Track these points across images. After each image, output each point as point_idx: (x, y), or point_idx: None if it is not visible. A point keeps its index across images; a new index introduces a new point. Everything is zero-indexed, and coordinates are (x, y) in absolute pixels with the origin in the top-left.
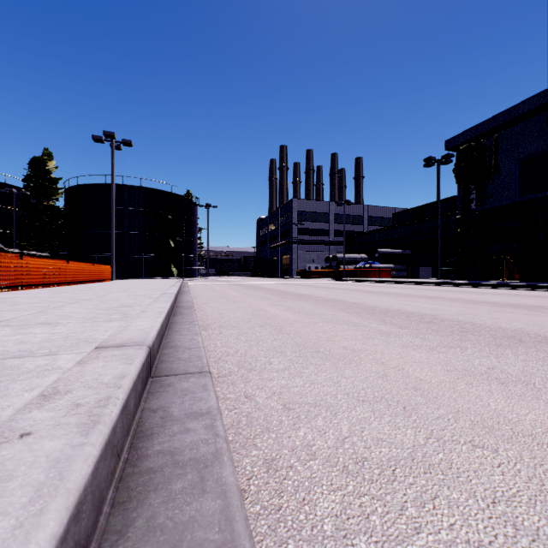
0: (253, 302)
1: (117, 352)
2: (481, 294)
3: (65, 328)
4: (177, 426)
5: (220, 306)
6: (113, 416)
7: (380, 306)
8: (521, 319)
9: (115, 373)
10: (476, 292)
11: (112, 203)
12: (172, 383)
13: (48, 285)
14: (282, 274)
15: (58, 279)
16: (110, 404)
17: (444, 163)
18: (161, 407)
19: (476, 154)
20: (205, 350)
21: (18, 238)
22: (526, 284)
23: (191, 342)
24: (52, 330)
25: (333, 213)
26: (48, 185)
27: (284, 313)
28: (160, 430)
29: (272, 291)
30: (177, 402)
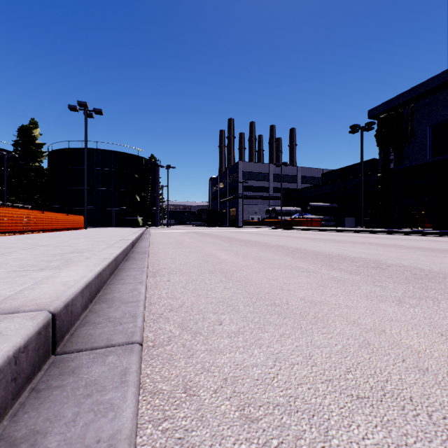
0: (205, 247)
1: None
2: (406, 240)
3: None
4: None
5: (173, 252)
6: None
7: (322, 252)
8: None
9: None
10: (400, 238)
11: (85, 163)
12: (79, 366)
13: (23, 232)
14: (230, 224)
15: (33, 227)
16: None
17: (367, 129)
18: (32, 432)
19: (394, 122)
20: (147, 303)
21: (9, 193)
22: (441, 232)
23: (131, 294)
24: None
25: (272, 173)
26: (34, 149)
27: (233, 258)
28: None
29: (222, 238)
30: (66, 416)
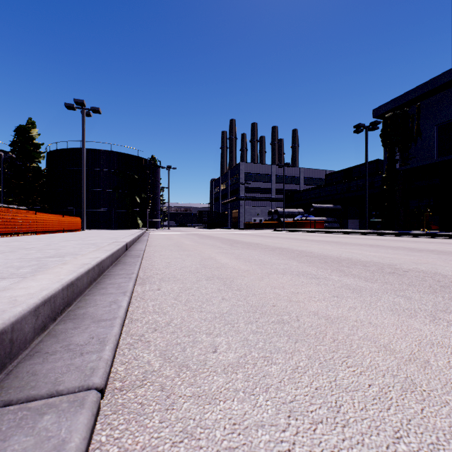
0: (204, 250)
1: None
2: (415, 243)
3: None
4: None
5: (170, 255)
6: None
7: (329, 255)
8: None
9: None
10: (408, 240)
11: (83, 163)
12: None
13: (14, 234)
14: (232, 226)
15: (25, 229)
16: None
17: (372, 129)
18: None
19: (400, 121)
20: (127, 319)
21: (6, 195)
22: (450, 234)
23: (108, 308)
24: None
25: (274, 174)
26: (31, 149)
27: (234, 262)
28: None
29: (223, 240)
30: None
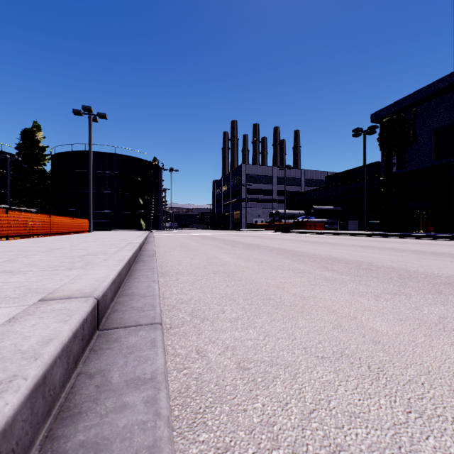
0: (209, 251)
1: (59, 305)
2: (405, 244)
3: (23, 276)
4: (112, 400)
5: (179, 254)
6: (5, 412)
7: (320, 254)
8: (449, 266)
9: (41, 336)
10: (399, 242)
11: (90, 166)
12: (119, 337)
13: (31, 236)
14: (234, 227)
15: (41, 231)
16: (9, 390)
17: (370, 133)
18: (100, 370)
19: (397, 125)
20: (161, 297)
21: (12, 197)
22: (441, 235)
23: (147, 290)
24: (9, 278)
25: (276, 176)
26: (37, 152)
27: (236, 261)
28: (91, 406)
29: (225, 241)
30: (120, 363)
